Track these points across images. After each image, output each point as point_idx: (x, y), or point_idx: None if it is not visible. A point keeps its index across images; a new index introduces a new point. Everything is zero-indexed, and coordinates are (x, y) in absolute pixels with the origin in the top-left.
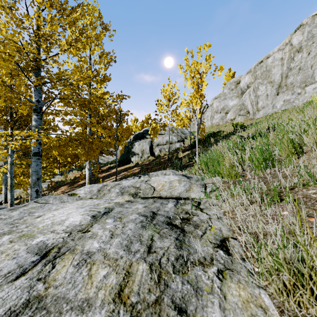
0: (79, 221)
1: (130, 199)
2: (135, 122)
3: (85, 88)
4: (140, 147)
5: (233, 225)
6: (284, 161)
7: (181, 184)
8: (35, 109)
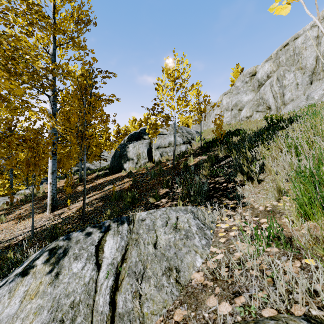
0: None
1: None
2: (133, 123)
3: None
4: (135, 151)
5: None
6: None
7: None
8: None
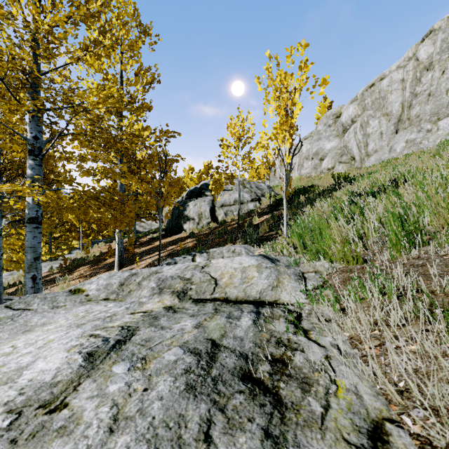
0: (55, 371)
1: (172, 303)
2: (190, 173)
3: (108, 117)
4: (196, 209)
5: (387, 387)
6: (444, 236)
7: (262, 274)
8: (32, 150)
